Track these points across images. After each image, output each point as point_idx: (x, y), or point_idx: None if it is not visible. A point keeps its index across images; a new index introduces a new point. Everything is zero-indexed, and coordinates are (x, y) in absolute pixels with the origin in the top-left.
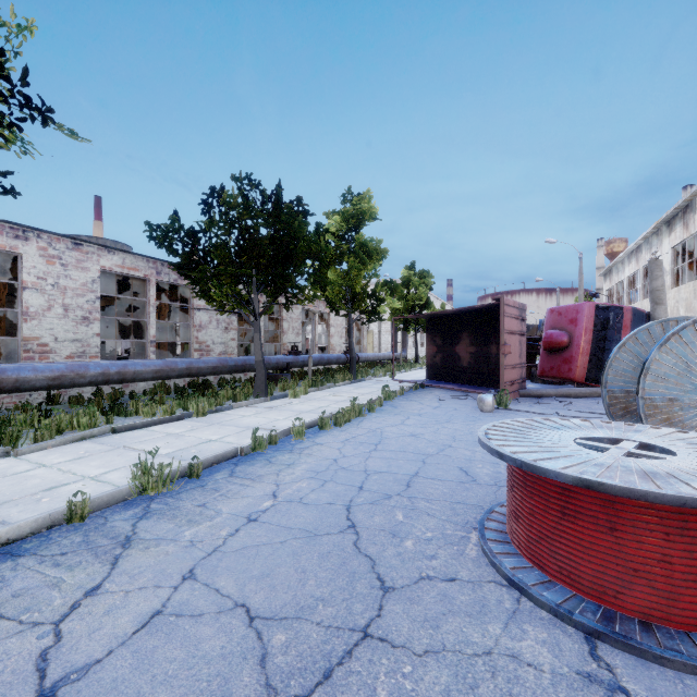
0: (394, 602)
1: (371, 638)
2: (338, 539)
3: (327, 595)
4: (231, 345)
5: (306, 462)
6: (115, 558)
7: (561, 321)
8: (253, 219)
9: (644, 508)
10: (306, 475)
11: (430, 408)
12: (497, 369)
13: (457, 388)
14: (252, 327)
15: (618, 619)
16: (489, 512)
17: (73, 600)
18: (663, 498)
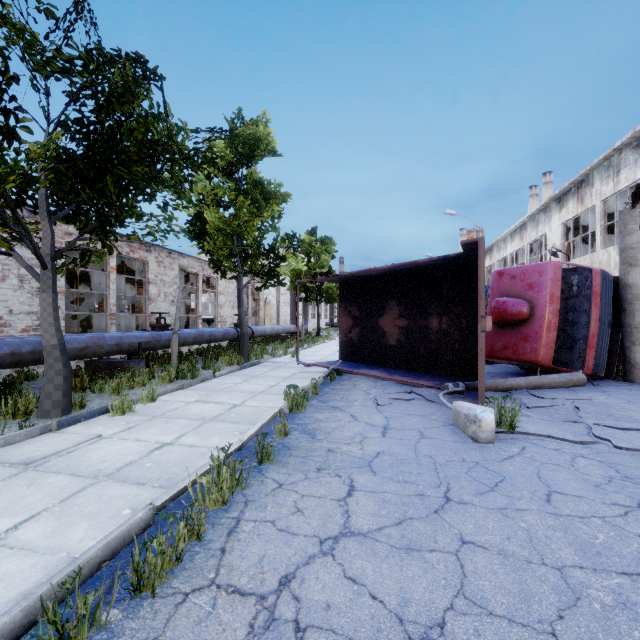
0: None
1: None
2: None
3: None
4: None
5: None
6: None
7: (515, 286)
8: None
9: None
10: None
11: (378, 436)
12: (439, 350)
13: (389, 376)
14: None
15: None
16: None
17: None
18: None
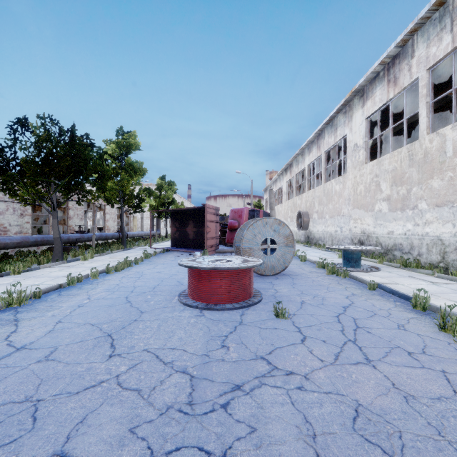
0: (145, 314)
1: (137, 320)
2: (123, 305)
3: (121, 316)
4: (26, 227)
5: (102, 286)
6: (15, 324)
7: (235, 216)
8: (56, 148)
9: (216, 274)
10: (103, 291)
11: (170, 261)
12: None
13: (186, 250)
14: (41, 213)
15: (210, 305)
16: (184, 291)
17: (6, 335)
18: (216, 268)
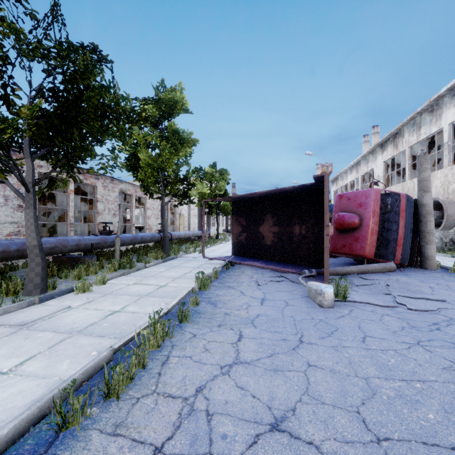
0: None
1: None
2: None
3: None
4: None
5: None
6: None
7: (350, 205)
8: None
9: None
10: None
11: (258, 304)
12: (300, 248)
13: (266, 266)
14: None
15: None
16: None
17: None
18: None
